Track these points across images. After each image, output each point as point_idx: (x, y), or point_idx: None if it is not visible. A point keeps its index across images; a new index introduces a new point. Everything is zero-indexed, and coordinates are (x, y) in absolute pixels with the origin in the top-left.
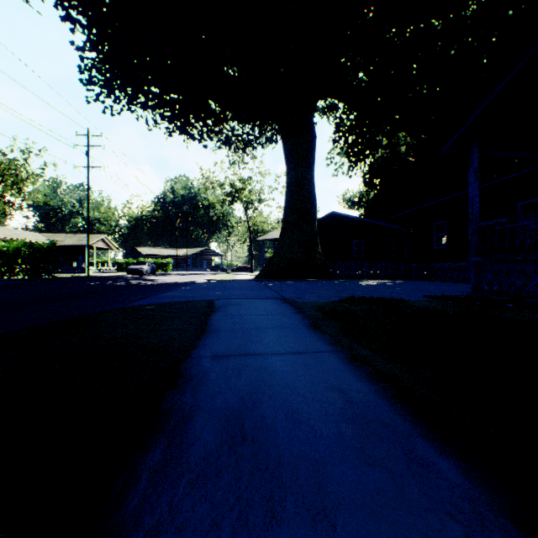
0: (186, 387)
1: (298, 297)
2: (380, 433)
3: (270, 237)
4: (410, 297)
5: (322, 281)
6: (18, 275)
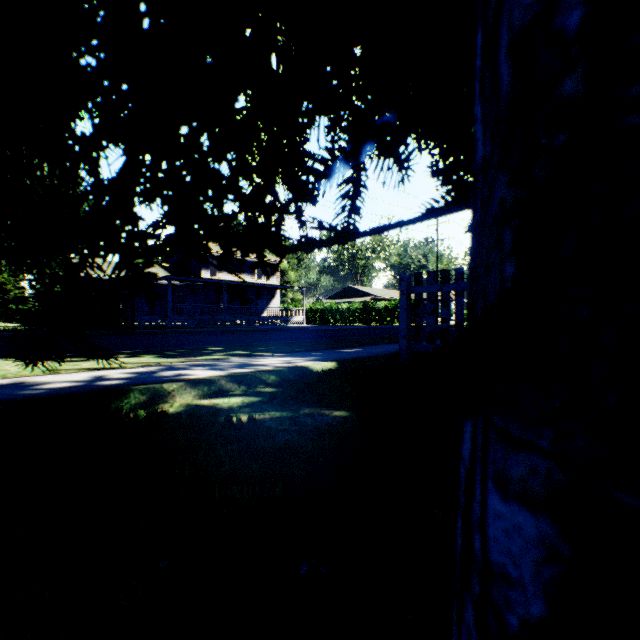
0: None
1: None
2: None
3: None
4: None
5: None
6: (394, 323)
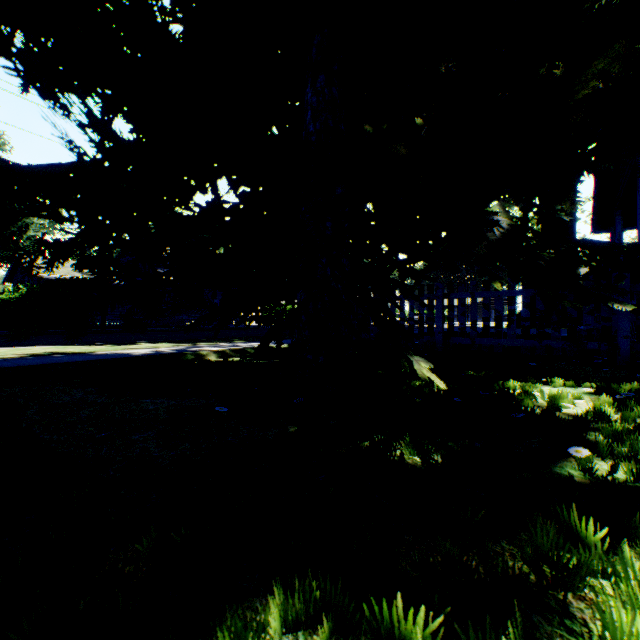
0: None
1: None
2: None
3: None
4: None
5: None
6: None
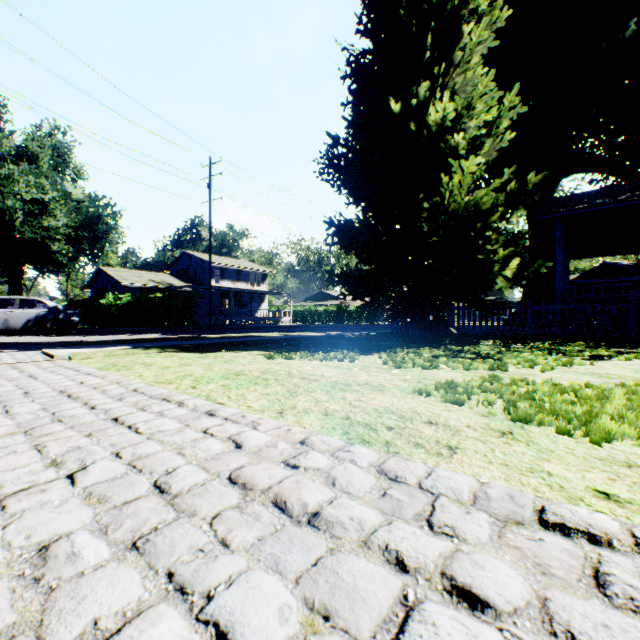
0: None
1: None
2: None
3: None
4: None
5: None
6: (362, 322)
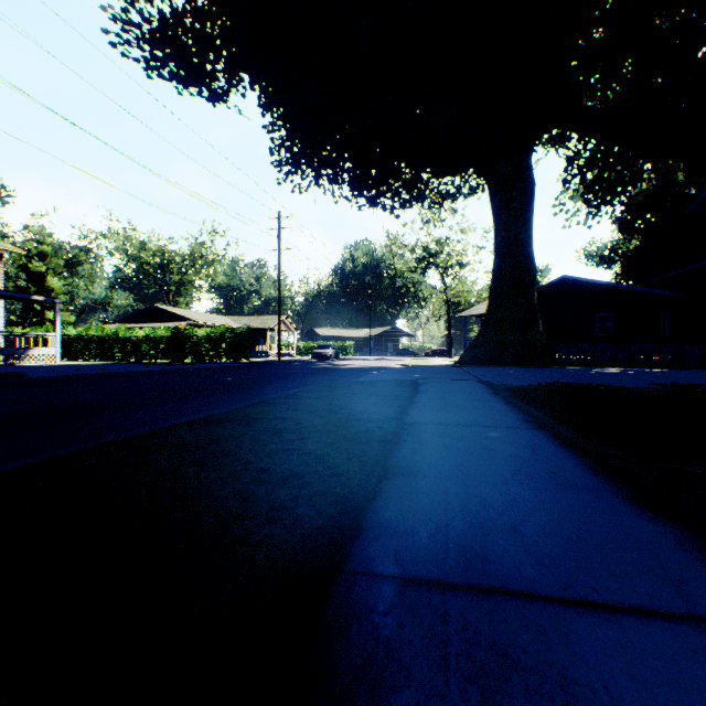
0: (419, 404)
1: (497, 381)
2: (496, 413)
3: (474, 312)
4: (630, 384)
5: (540, 368)
6: (221, 359)
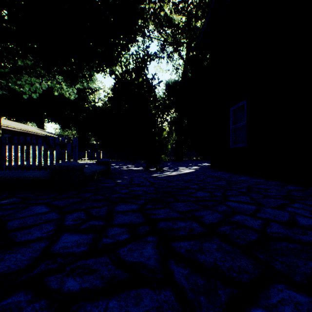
0: None
1: None
2: None
3: None
4: None
5: None
6: None
